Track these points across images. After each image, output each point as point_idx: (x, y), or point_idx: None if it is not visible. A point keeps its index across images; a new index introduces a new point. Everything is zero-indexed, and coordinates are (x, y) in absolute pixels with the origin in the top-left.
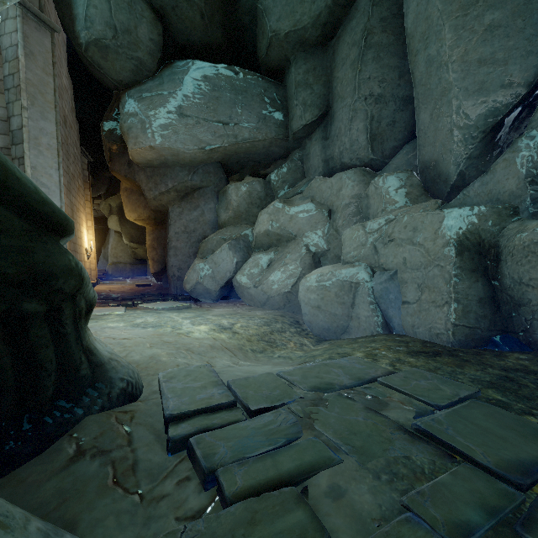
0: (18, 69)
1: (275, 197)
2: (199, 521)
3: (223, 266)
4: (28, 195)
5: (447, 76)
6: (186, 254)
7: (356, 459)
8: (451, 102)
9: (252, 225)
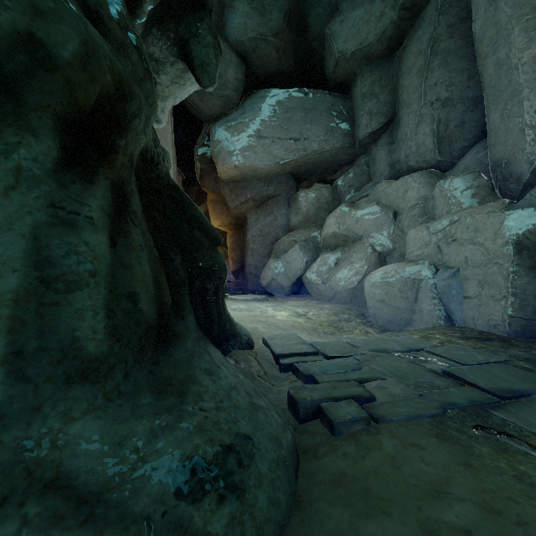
0: None
1: (341, 200)
2: (309, 385)
3: (294, 264)
4: (209, 226)
5: (517, 77)
6: (261, 254)
7: (396, 379)
8: (522, 102)
9: (320, 228)
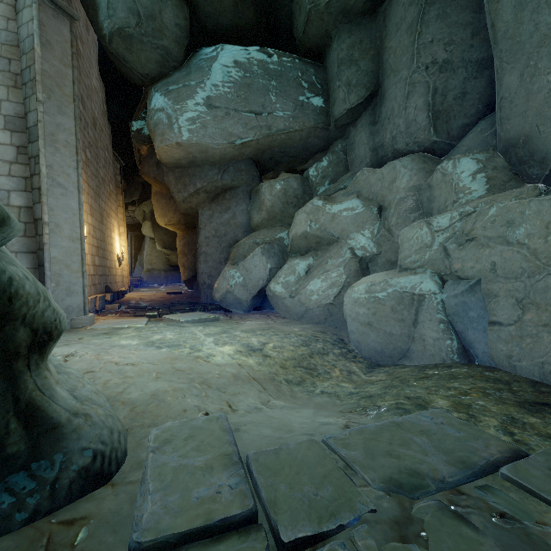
0: (34, 60)
1: (313, 194)
2: None
3: (255, 273)
4: None
5: (549, 17)
6: (216, 260)
7: None
8: None
9: (288, 227)
